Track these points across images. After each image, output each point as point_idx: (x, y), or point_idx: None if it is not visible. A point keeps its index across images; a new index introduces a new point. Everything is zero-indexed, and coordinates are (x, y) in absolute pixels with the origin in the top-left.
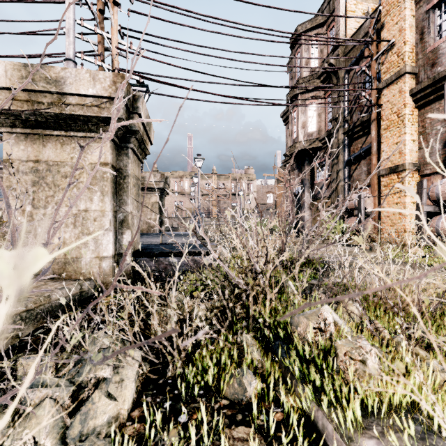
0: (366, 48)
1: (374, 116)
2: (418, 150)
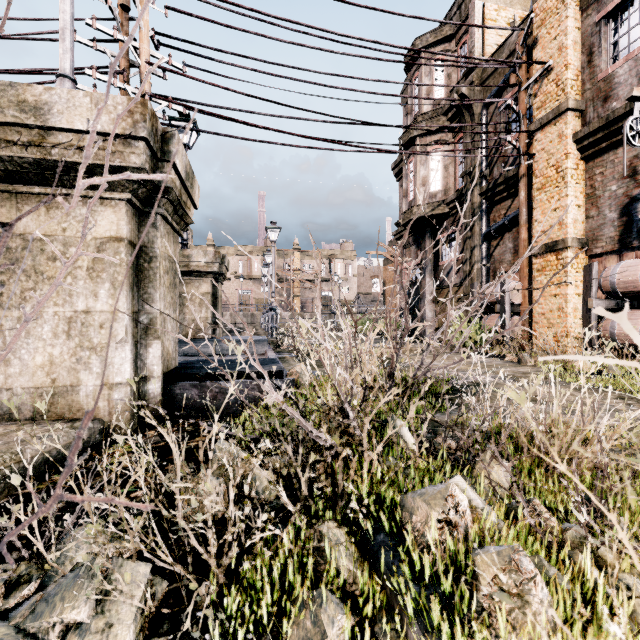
0: (513, 73)
1: (523, 170)
2: (585, 220)
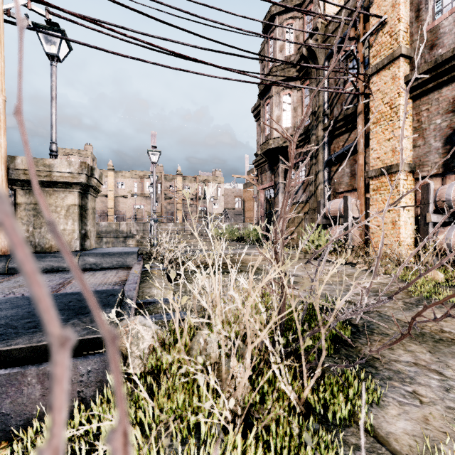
0: (352, 28)
1: (361, 107)
2: (412, 149)
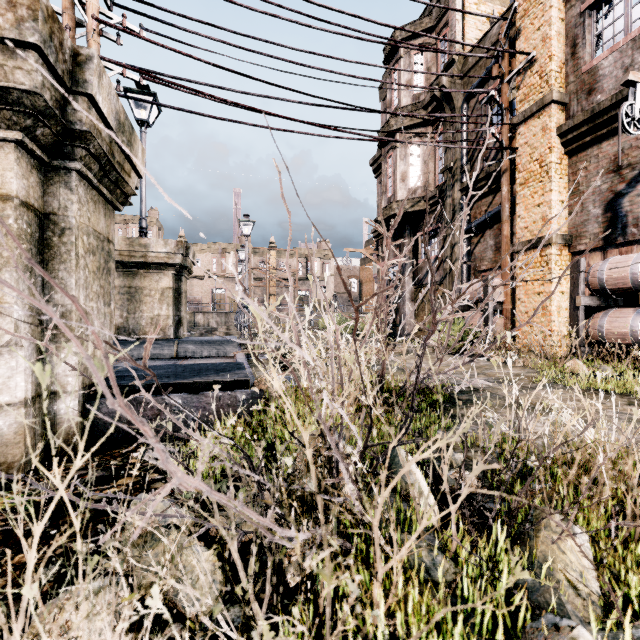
0: (495, 64)
1: (506, 164)
2: (568, 216)
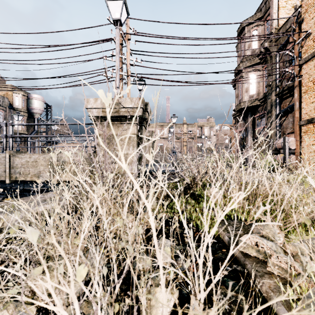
0: (291, 36)
1: (296, 83)
2: None
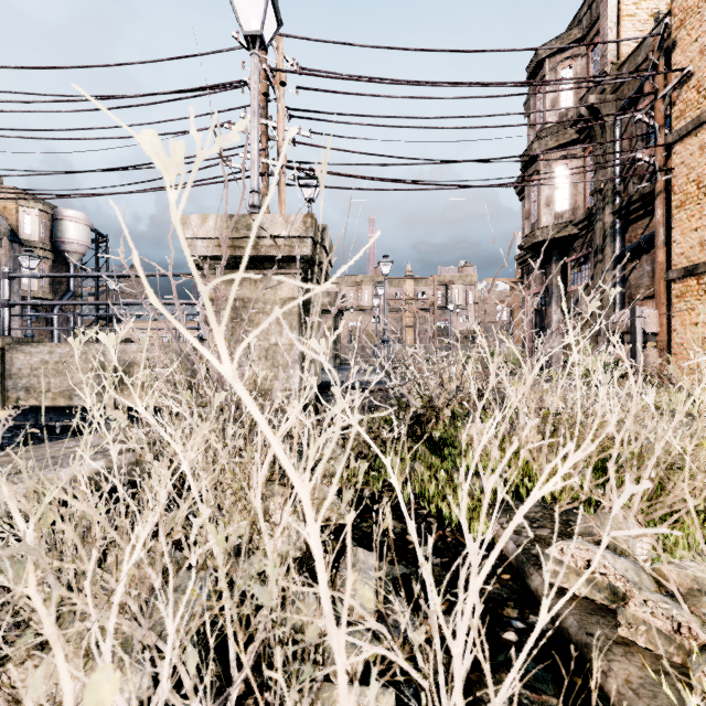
0: (647, 81)
1: (660, 186)
2: None
